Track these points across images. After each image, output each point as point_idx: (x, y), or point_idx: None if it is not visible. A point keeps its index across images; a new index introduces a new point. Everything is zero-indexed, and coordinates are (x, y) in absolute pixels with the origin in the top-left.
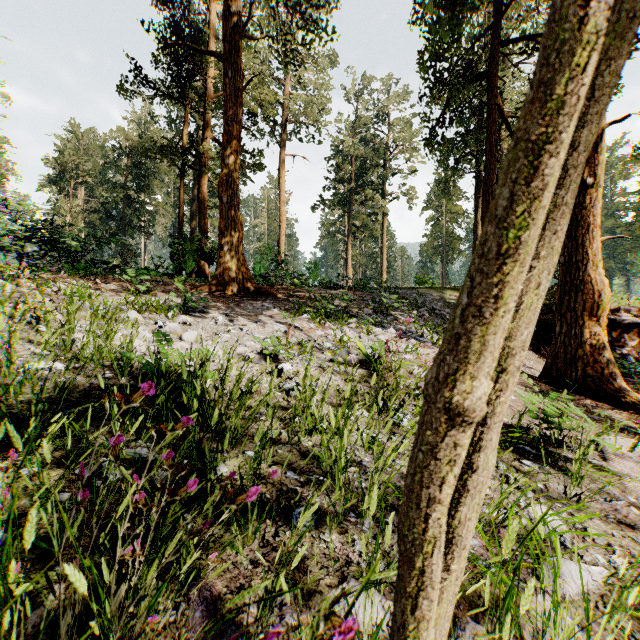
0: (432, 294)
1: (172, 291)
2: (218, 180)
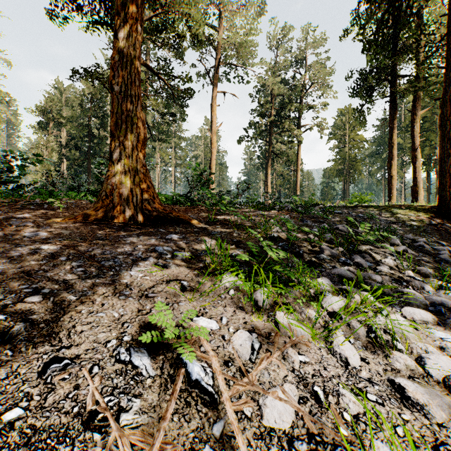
0: (381, 214)
1: (1, 224)
2: (162, 118)
